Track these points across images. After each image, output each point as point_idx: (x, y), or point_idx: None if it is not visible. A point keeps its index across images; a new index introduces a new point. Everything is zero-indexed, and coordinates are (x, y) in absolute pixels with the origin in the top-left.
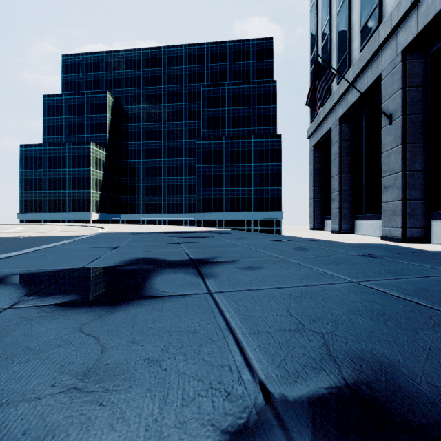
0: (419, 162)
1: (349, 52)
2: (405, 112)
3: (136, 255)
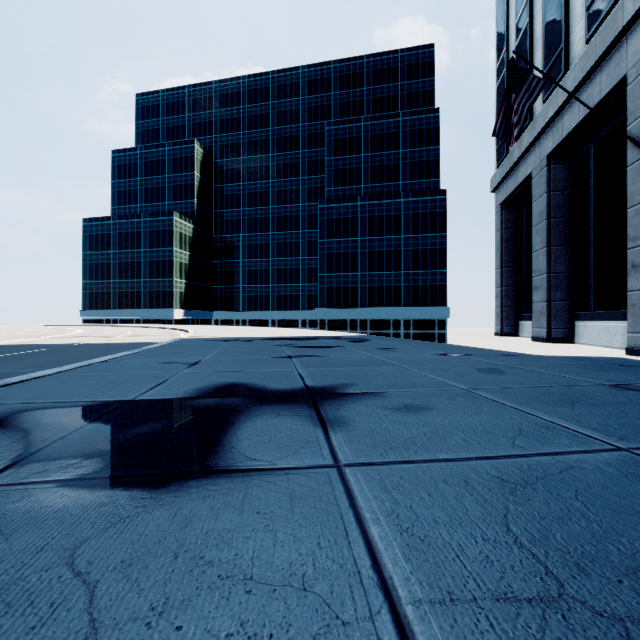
0: None
1: (564, 47)
2: None
3: (222, 377)
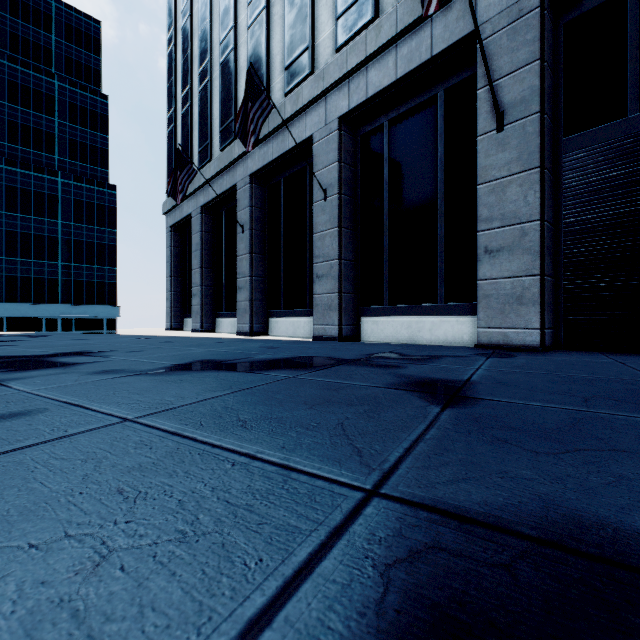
0: (262, 271)
1: (210, 144)
2: (253, 227)
3: None
